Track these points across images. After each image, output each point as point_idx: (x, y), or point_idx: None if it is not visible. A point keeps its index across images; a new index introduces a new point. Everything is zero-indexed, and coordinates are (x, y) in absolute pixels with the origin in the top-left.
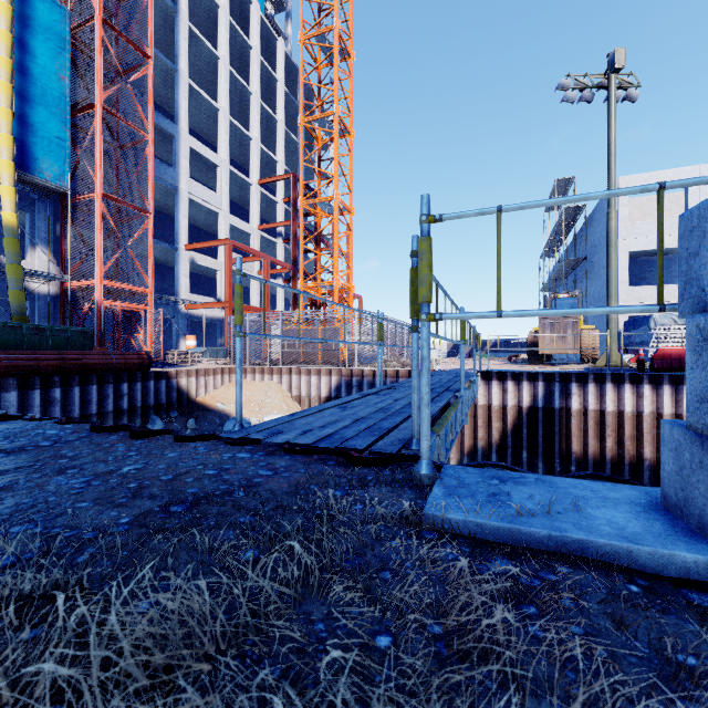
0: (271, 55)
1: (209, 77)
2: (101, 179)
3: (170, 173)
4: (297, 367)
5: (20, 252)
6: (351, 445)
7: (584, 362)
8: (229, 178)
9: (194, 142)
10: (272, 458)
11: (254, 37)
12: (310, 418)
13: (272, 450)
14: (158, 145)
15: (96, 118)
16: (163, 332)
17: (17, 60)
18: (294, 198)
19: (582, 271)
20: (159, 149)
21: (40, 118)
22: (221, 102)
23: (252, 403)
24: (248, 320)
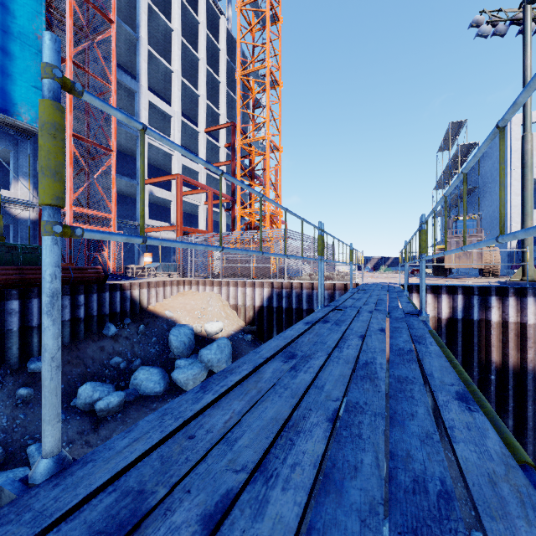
0: (215, 31)
1: (165, 47)
2: (70, 122)
3: None
4: (234, 280)
5: None
6: None
7: (485, 275)
8: (181, 127)
9: (152, 96)
10: None
11: (202, 14)
12: (234, 404)
13: None
14: (124, 100)
15: (67, 71)
16: (128, 251)
17: None
18: (233, 142)
19: (473, 199)
20: (125, 104)
21: (19, 70)
22: (175, 65)
23: (196, 311)
24: (193, 240)
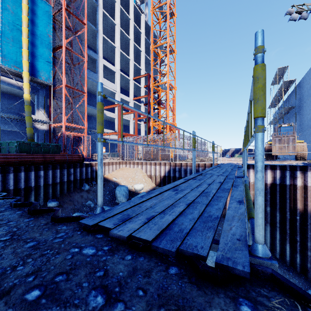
0: (138, 22)
1: (112, 34)
2: (64, 79)
3: (95, 76)
4: (149, 161)
5: (31, 111)
6: (192, 246)
7: (298, 159)
8: (120, 77)
9: (105, 62)
10: (113, 259)
11: (131, 14)
12: (153, 201)
13: (117, 242)
14: (90, 64)
15: (63, 52)
16: (92, 146)
17: (30, 29)
18: (149, 85)
19: (292, 113)
20: (91, 66)
21: (40, 53)
22: (117, 44)
23: (129, 178)
24: (127, 139)
